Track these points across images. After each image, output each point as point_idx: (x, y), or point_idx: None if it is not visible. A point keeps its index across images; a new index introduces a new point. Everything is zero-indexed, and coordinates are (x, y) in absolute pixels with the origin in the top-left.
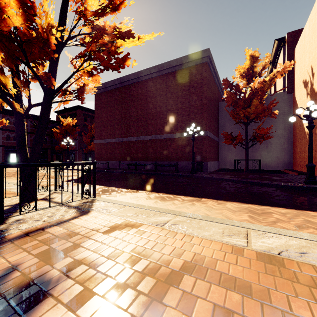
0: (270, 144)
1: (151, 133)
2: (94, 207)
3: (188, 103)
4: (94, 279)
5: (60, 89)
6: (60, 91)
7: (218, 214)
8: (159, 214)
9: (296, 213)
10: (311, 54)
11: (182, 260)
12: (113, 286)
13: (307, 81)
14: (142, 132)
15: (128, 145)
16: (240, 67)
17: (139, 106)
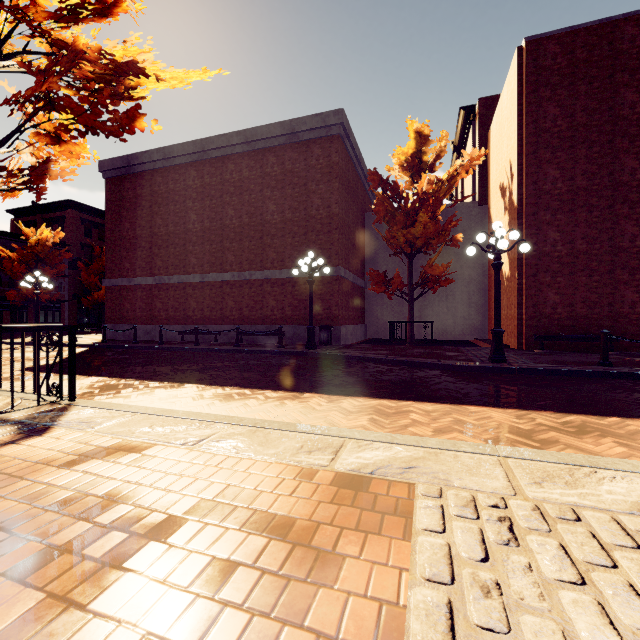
0: (452, 294)
1: (232, 269)
2: (62, 420)
3: (305, 212)
4: (2, 548)
5: None
6: None
7: (318, 419)
8: (200, 424)
9: (450, 410)
10: (510, 140)
11: (199, 498)
12: (37, 556)
13: (505, 186)
14: (212, 266)
15: (182, 291)
16: (400, 150)
17: (206, 211)
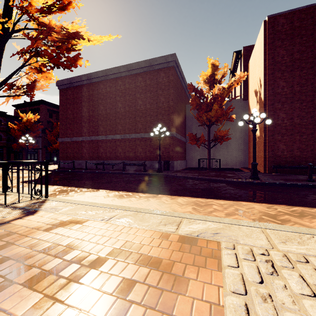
0: (230, 145)
1: (120, 133)
2: (43, 207)
3: (156, 104)
4: (20, 271)
5: (4, 84)
6: (4, 86)
7: (167, 207)
8: (109, 210)
9: (232, 203)
10: (259, 67)
11: (113, 247)
12: (37, 275)
13: (257, 91)
14: (111, 131)
15: (96, 144)
16: (204, 73)
17: (108, 105)
